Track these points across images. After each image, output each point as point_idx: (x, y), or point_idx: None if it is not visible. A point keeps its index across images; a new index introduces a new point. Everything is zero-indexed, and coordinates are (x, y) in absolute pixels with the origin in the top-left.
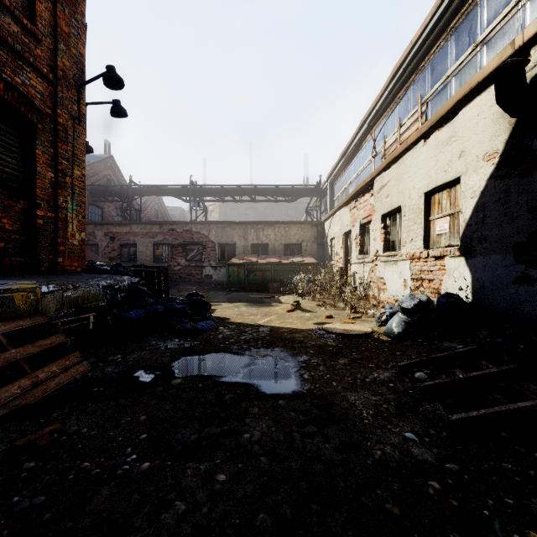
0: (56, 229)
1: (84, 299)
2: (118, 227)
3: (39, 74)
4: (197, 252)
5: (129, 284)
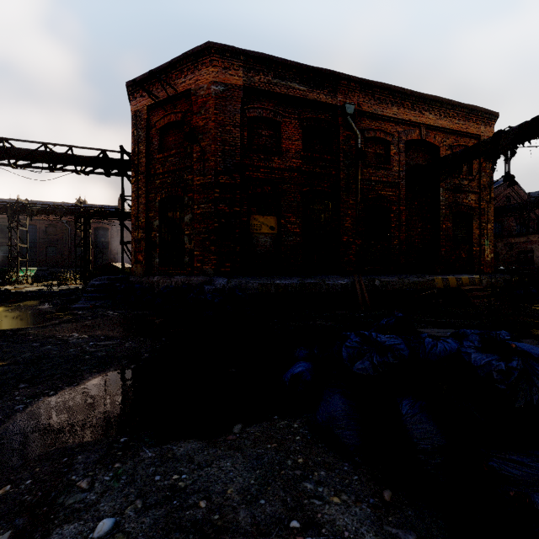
0: (480, 254)
1: (494, 283)
2: (516, 238)
3: (474, 193)
4: None
5: (517, 279)
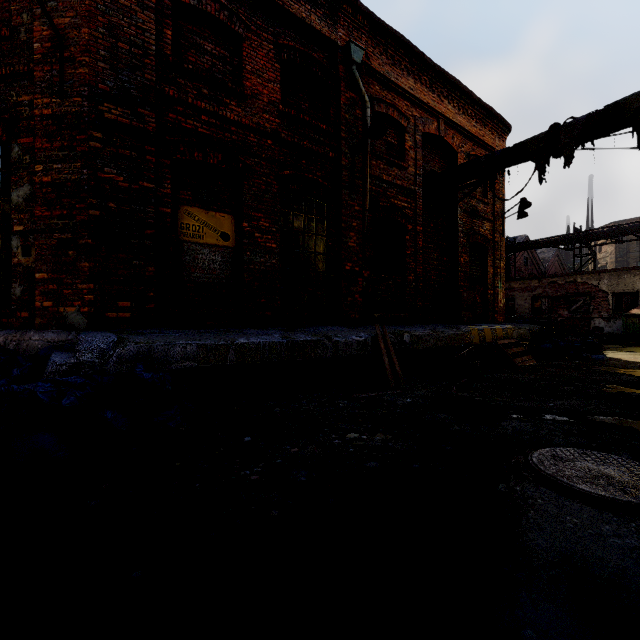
0: (494, 299)
1: (523, 335)
2: None
3: (488, 221)
4: (583, 303)
5: (537, 329)
